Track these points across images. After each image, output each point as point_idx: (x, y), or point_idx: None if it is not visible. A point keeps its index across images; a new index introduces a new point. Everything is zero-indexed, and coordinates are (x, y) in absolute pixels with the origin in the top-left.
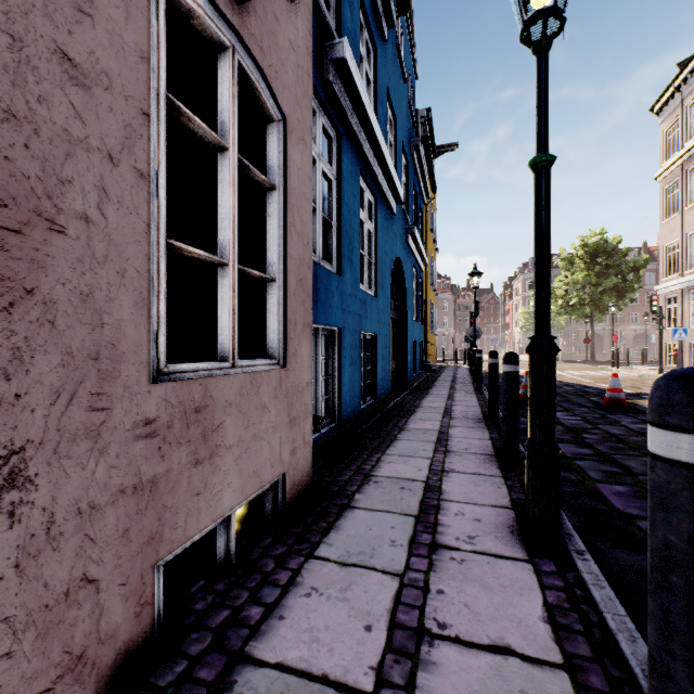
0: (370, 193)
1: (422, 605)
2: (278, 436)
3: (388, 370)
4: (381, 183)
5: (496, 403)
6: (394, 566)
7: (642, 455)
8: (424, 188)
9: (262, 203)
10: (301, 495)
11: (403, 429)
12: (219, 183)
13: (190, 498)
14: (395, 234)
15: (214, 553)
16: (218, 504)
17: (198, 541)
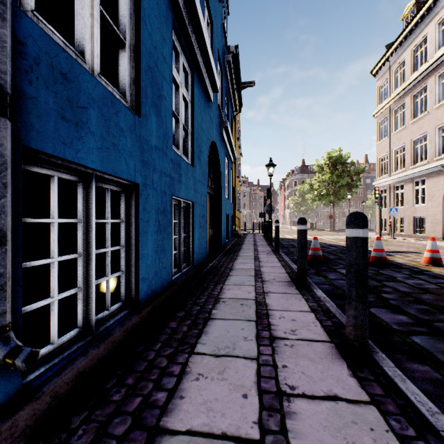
0: (186, 62)
1: None
2: None
3: (205, 237)
4: (197, 56)
5: (305, 267)
6: None
7: None
8: (234, 101)
9: None
10: None
11: (219, 301)
12: None
13: None
14: (211, 120)
15: None
16: None
17: None
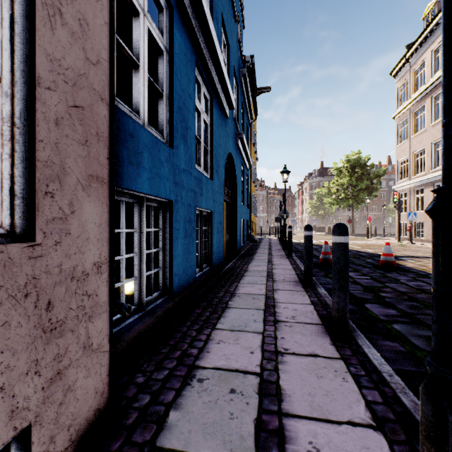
0: (206, 90)
1: None
2: None
3: (222, 241)
4: (215, 83)
5: (310, 269)
6: None
7: None
8: (249, 110)
9: None
10: (82, 432)
11: (234, 295)
12: None
13: None
14: (228, 134)
15: None
16: None
17: None
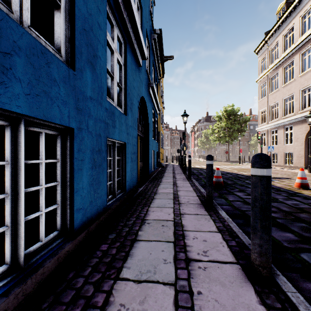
0: (120, 33)
1: None
2: None
3: (136, 168)
4: (129, 29)
5: (212, 193)
6: None
7: None
8: (158, 69)
9: None
10: None
11: (144, 222)
12: None
13: None
14: (141, 81)
15: None
16: None
17: None
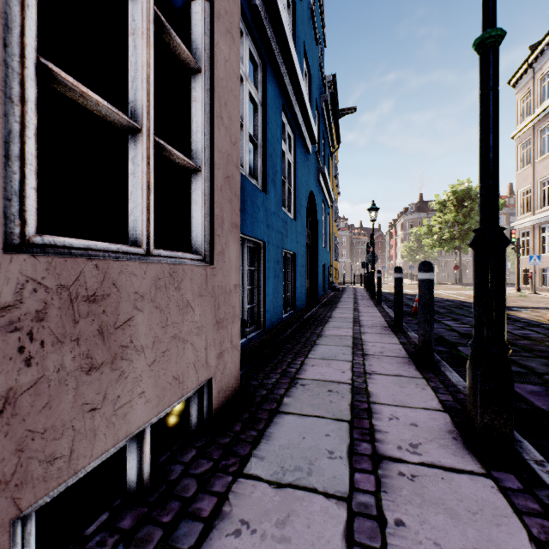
0: (290, 129)
1: (382, 546)
2: (203, 338)
3: (304, 286)
4: (299, 121)
5: (400, 313)
6: (337, 486)
7: (537, 357)
8: (331, 139)
9: (187, 92)
10: (229, 400)
11: (321, 336)
12: (130, 35)
13: (78, 416)
14: (309, 171)
15: (126, 473)
16: (124, 420)
17: (115, 454)
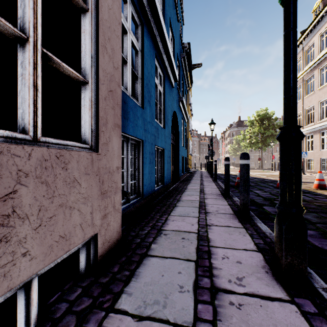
0: (160, 70)
1: None
2: (89, 205)
3: (170, 169)
4: (166, 66)
5: (228, 185)
6: (184, 317)
7: (310, 212)
8: (187, 81)
9: (80, 27)
10: (112, 247)
11: (179, 200)
12: None
13: None
14: (173, 98)
15: None
16: (5, 277)
17: None
